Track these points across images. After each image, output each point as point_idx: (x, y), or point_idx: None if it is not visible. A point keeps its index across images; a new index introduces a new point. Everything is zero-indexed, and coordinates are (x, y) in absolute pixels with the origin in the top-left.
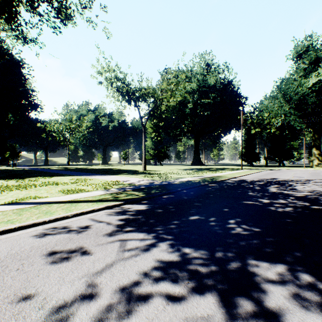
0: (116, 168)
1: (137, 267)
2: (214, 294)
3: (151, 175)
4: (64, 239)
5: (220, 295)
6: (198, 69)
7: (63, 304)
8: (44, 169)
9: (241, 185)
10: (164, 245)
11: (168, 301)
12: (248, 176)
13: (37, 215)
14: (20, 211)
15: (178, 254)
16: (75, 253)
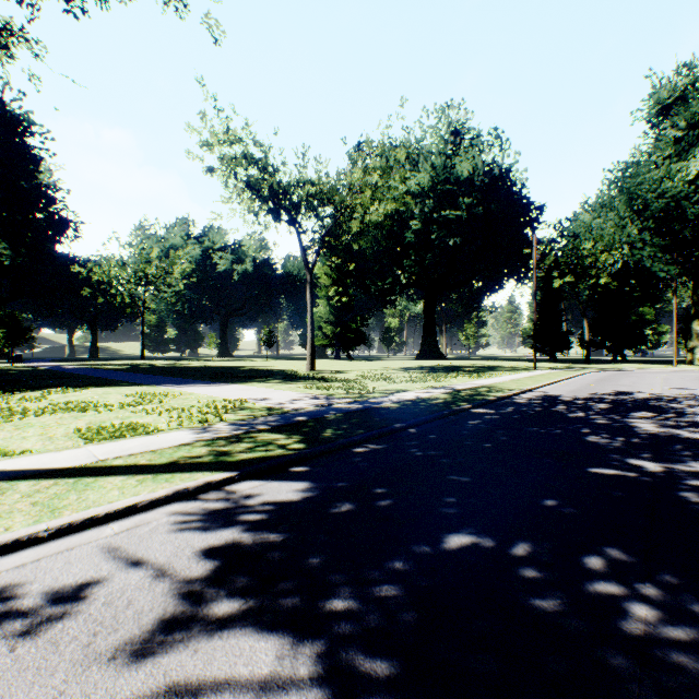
0: (249, 366)
1: None
2: None
3: (325, 385)
4: None
5: None
6: (433, 141)
7: None
8: (82, 368)
9: (554, 413)
10: None
11: None
12: (560, 387)
13: None
14: None
15: None
16: None
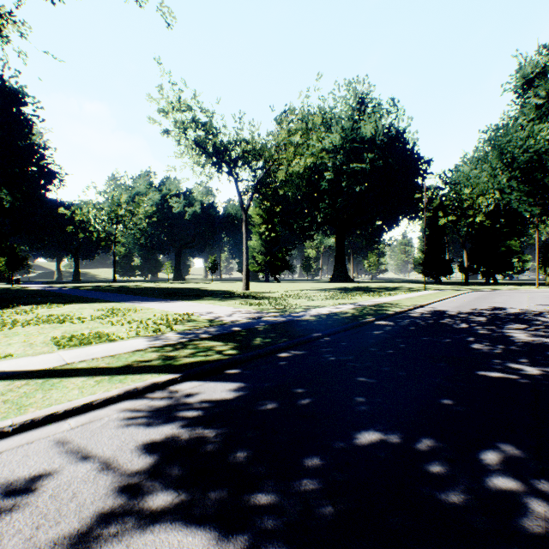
0: (197, 287)
1: None
2: None
3: (257, 302)
4: None
5: None
6: (343, 109)
7: None
8: (66, 289)
9: (443, 325)
10: None
11: None
12: (446, 304)
13: None
14: None
15: None
16: None
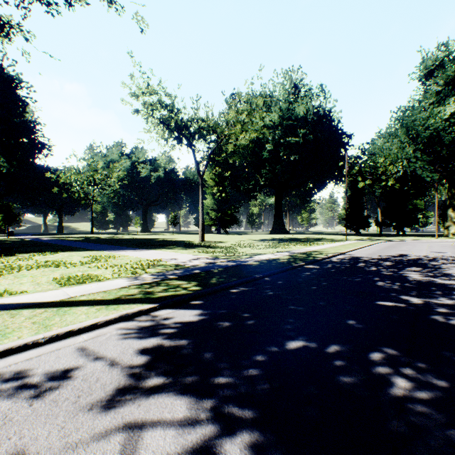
0: (161, 238)
1: None
2: None
3: (211, 250)
4: None
5: None
6: (281, 93)
7: None
8: (53, 239)
9: (357, 268)
10: (236, 452)
11: None
12: (362, 252)
13: None
14: None
15: None
16: None
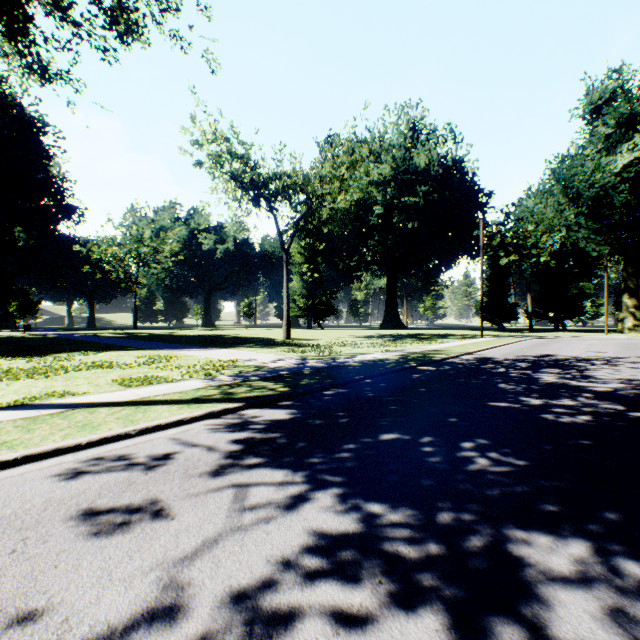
0: (232, 334)
1: (270, 546)
2: (438, 609)
3: (300, 349)
4: (117, 483)
5: (451, 612)
6: (394, 136)
7: (106, 634)
8: (87, 336)
9: (482, 369)
10: (327, 497)
11: (337, 627)
12: (496, 351)
13: (65, 432)
14: (30, 423)
15: (357, 516)
16: (139, 515)
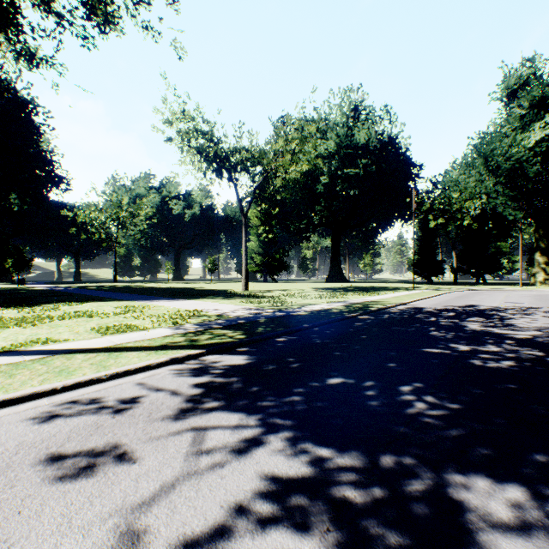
0: (198, 287)
1: (224, 491)
2: None
3: (256, 300)
4: (85, 426)
5: None
6: (338, 116)
7: None
8: (72, 288)
9: (415, 318)
10: (278, 441)
11: None
12: (427, 302)
13: (43, 377)
14: (12, 368)
15: (306, 460)
16: (103, 459)
